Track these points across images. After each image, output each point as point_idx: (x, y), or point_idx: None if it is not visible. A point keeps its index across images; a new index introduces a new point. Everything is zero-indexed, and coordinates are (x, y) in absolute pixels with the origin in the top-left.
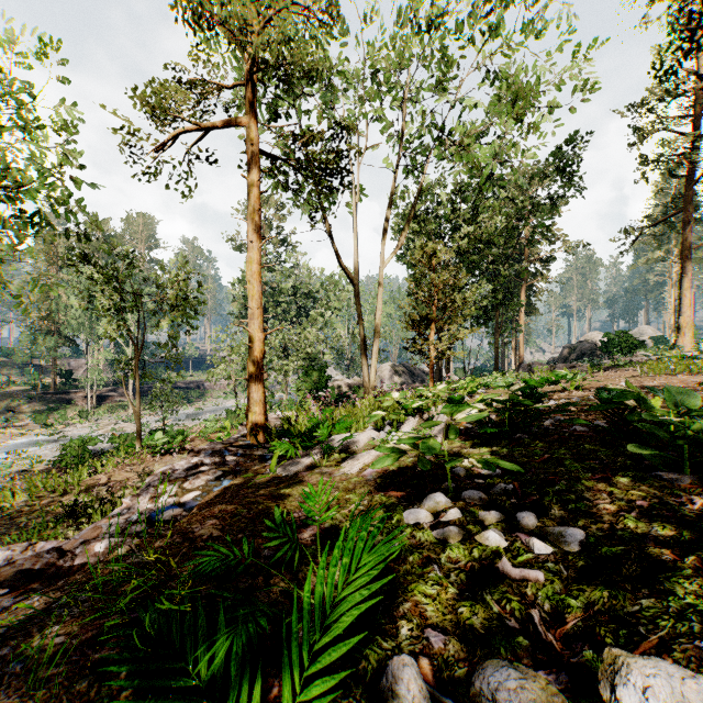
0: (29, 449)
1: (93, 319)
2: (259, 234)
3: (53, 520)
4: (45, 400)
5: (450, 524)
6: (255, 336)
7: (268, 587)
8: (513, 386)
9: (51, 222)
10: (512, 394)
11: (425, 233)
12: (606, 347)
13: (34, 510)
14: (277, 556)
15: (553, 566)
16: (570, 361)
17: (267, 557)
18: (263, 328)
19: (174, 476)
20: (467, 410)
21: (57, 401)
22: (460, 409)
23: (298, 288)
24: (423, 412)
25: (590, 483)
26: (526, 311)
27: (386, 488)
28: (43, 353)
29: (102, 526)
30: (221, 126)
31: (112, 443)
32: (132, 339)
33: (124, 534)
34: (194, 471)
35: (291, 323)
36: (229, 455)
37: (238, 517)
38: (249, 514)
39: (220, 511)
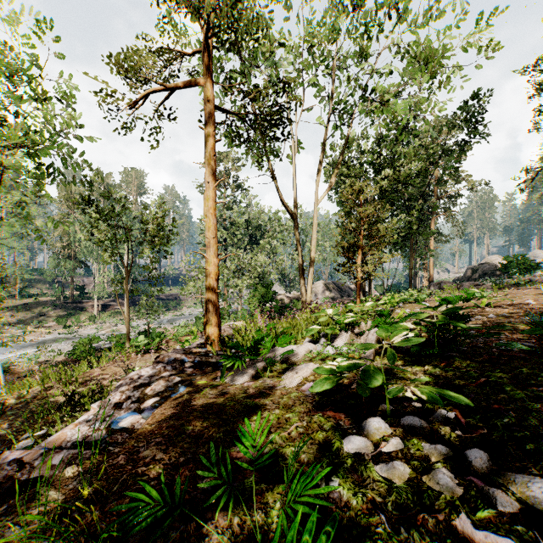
0: (52, 344)
1: (99, 247)
2: (214, 176)
3: (54, 407)
4: (65, 307)
5: (392, 456)
6: (211, 261)
7: (200, 536)
8: (441, 307)
9: (63, 174)
10: (441, 315)
11: (351, 176)
12: (505, 268)
13: (44, 396)
14: (211, 499)
15: (523, 530)
16: (475, 280)
17: (204, 490)
18: (217, 255)
19: (139, 381)
20: (403, 333)
21: (74, 308)
22: (396, 332)
23: (250, 222)
24: (354, 327)
25: (541, 417)
26: (435, 239)
27: (324, 406)
28: (64, 273)
29: (67, 433)
30: (183, 87)
31: (110, 341)
32: (123, 263)
33: (84, 442)
34: (157, 377)
35: (245, 250)
36: (187, 362)
37: (183, 436)
38: (194, 432)
39: (167, 427)
